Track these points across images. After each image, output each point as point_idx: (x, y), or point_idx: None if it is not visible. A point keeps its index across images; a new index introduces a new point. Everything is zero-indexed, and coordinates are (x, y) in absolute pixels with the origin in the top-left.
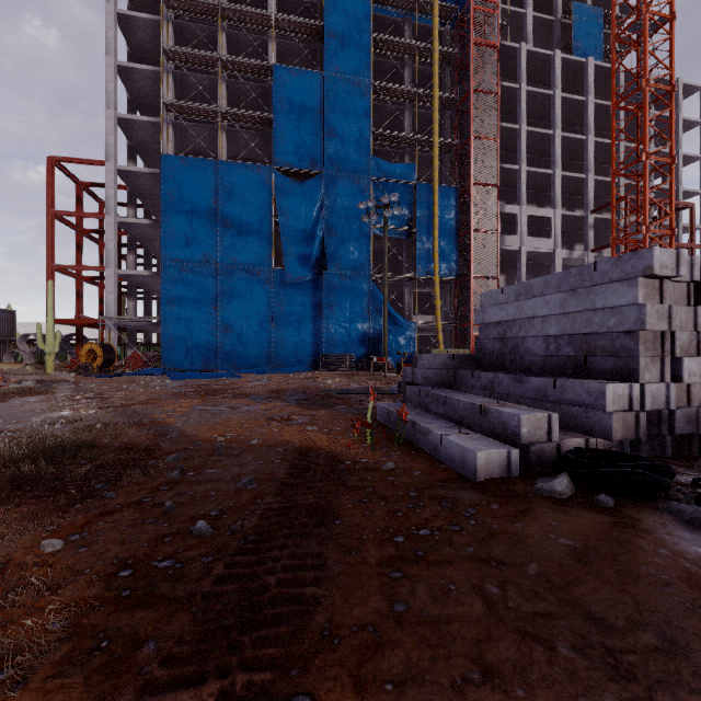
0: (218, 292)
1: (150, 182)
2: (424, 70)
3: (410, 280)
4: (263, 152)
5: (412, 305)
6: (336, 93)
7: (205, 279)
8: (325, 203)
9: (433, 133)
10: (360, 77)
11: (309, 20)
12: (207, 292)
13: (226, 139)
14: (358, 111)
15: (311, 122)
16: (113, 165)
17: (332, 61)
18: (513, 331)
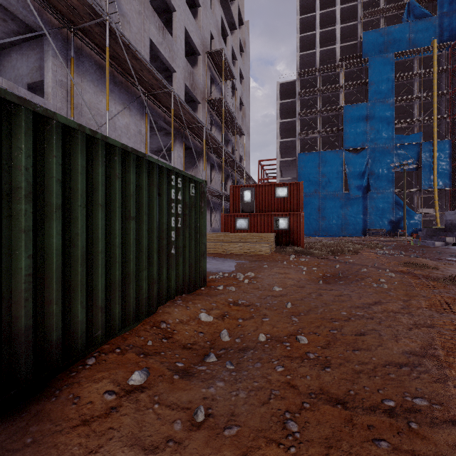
0: (320, 204)
1: (288, 162)
2: (427, 79)
3: (417, 191)
4: (334, 140)
5: (419, 203)
6: (375, 109)
7: (314, 199)
8: (369, 160)
9: (433, 115)
10: (388, 98)
11: (360, 81)
12: (315, 204)
13: (320, 140)
14: (387, 114)
15: (362, 126)
16: (278, 160)
17: (372, 96)
18: (454, 222)
